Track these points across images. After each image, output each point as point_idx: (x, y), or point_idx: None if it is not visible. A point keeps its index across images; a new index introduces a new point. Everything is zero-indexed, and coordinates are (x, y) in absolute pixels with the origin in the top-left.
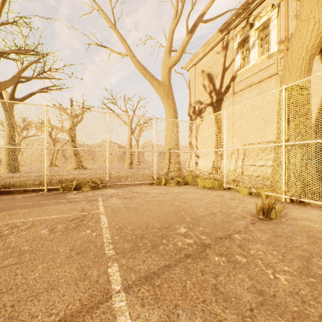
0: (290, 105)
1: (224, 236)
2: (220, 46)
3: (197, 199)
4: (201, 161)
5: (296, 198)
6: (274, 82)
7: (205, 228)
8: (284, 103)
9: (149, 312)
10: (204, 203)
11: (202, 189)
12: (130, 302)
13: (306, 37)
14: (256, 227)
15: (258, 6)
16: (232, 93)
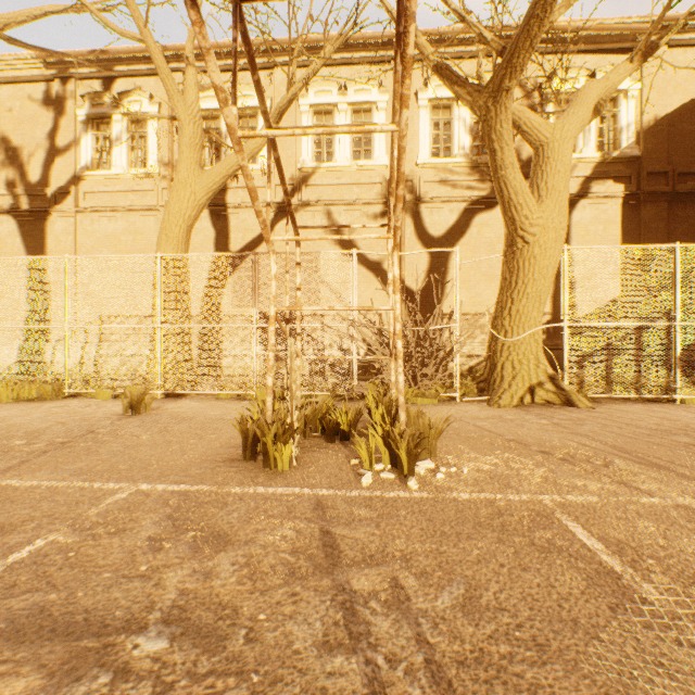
0: (167, 280)
1: (87, 433)
2: (42, 89)
3: (18, 416)
4: (4, 347)
5: (173, 392)
6: (155, 221)
7: (57, 435)
8: (160, 275)
9: (32, 475)
10: (37, 417)
11: (14, 403)
12: (4, 479)
13: (184, 204)
14: (124, 421)
15: (128, 76)
16: (74, 209)
